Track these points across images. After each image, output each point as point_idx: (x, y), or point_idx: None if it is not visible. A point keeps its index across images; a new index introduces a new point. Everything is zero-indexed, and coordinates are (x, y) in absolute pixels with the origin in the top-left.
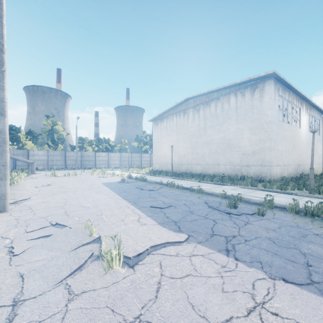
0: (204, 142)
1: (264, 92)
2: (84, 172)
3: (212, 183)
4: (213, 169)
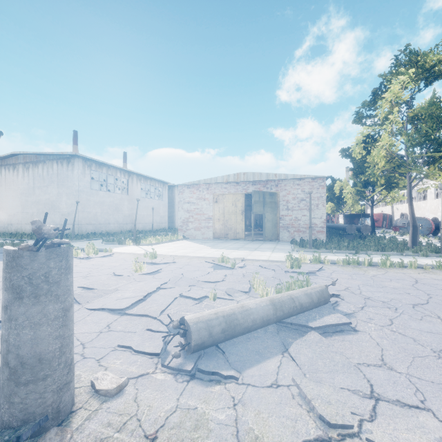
0: (33, 201)
1: (75, 166)
2: None
3: (15, 240)
4: None
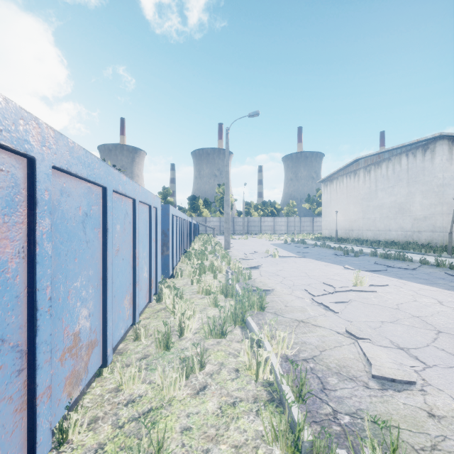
0: (375, 206)
1: (435, 153)
2: (252, 237)
3: (367, 247)
4: (384, 235)
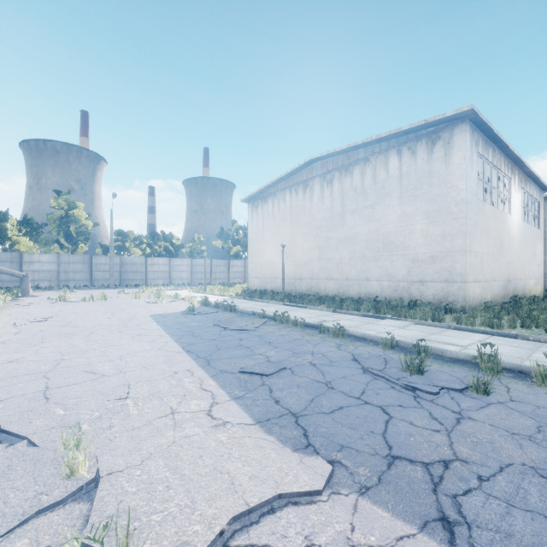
0: (340, 238)
1: (453, 146)
2: (122, 293)
3: (358, 314)
4: (358, 287)
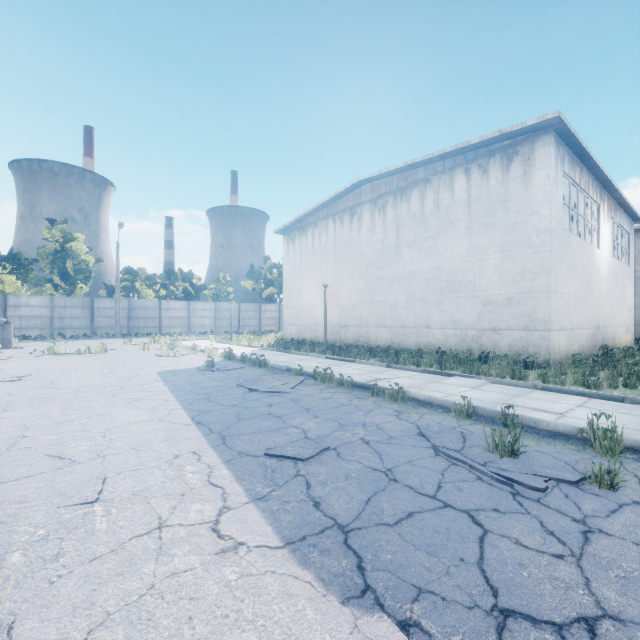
0: (395, 277)
1: (534, 163)
2: (129, 343)
3: (419, 370)
4: (417, 337)
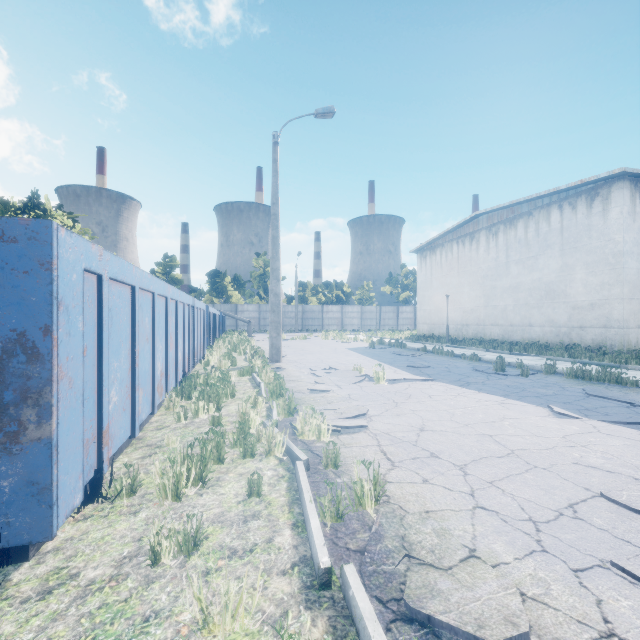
0: (505, 287)
1: (610, 202)
2: (311, 336)
3: (506, 353)
4: (522, 333)
